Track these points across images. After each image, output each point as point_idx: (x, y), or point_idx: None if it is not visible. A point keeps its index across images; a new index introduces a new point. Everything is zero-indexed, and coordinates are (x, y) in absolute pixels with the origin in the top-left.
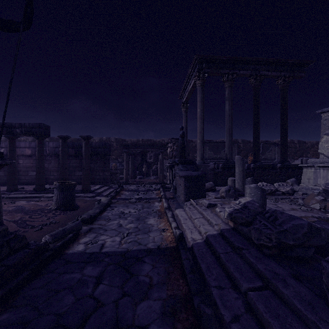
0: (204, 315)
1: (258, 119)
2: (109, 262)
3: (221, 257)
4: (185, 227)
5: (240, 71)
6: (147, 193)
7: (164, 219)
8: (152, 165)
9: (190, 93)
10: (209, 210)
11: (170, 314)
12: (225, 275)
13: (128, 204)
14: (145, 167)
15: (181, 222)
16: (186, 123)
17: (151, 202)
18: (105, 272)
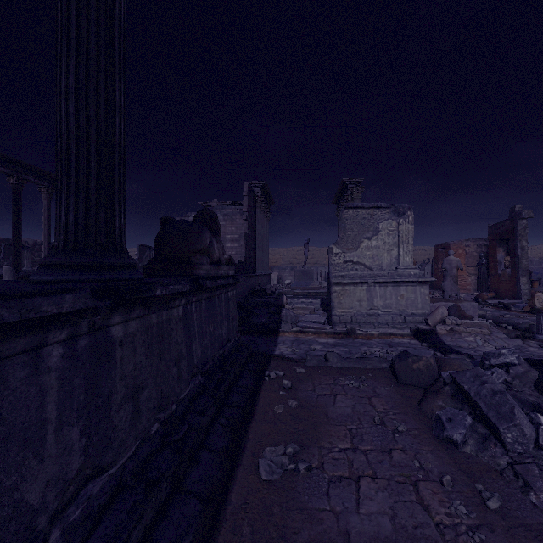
0: None
1: (21, 225)
2: None
3: None
4: None
5: None
6: None
7: None
8: None
9: None
10: None
11: None
12: None
13: None
14: None
15: None
16: None
17: None
18: None
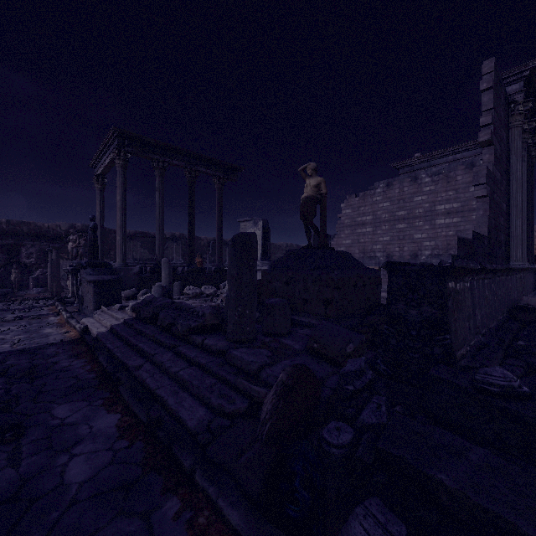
0: (96, 344)
1: (194, 217)
2: (8, 355)
3: (118, 332)
4: (92, 327)
5: (173, 161)
6: (31, 310)
7: (66, 326)
8: (35, 269)
9: (108, 167)
10: (120, 311)
11: (75, 356)
12: (118, 338)
13: (2, 324)
14: (16, 272)
15: (88, 325)
16: (103, 207)
17: (43, 318)
18: (7, 358)
